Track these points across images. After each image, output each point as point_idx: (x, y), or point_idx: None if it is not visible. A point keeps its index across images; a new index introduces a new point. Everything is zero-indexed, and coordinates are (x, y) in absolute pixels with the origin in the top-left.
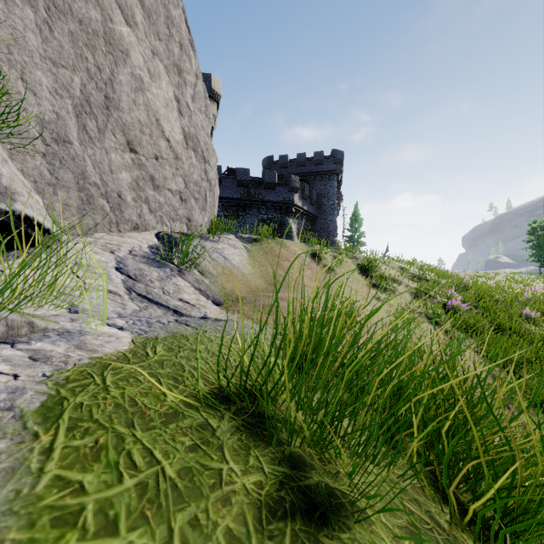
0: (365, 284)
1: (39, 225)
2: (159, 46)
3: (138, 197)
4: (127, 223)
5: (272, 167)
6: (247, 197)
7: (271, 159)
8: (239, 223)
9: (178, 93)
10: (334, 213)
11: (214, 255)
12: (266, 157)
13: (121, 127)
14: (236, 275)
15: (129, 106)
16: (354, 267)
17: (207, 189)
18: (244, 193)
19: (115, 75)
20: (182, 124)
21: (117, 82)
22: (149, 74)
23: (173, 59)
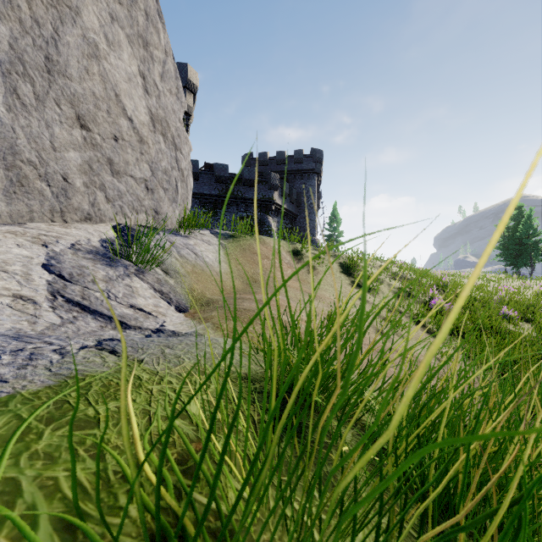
0: (348, 283)
1: None
2: (119, 10)
3: (90, 182)
4: (76, 212)
5: (251, 164)
6: (226, 194)
7: (250, 156)
8: (217, 221)
9: (144, 68)
10: (314, 212)
11: (184, 251)
12: (245, 154)
13: (69, 98)
14: (209, 275)
15: (80, 74)
16: (336, 266)
17: (179, 180)
18: (222, 189)
19: (60, 34)
20: (148, 104)
21: (63, 43)
22: (106, 40)
23: (138, 29)
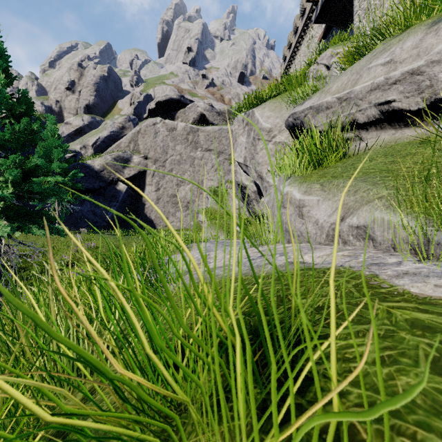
0: None
1: None
2: None
3: None
4: None
5: None
6: None
7: None
8: None
9: None
10: None
11: None
12: None
13: None
14: None
15: None
16: None
17: None
18: None
19: None
20: None
21: None
22: None
23: None
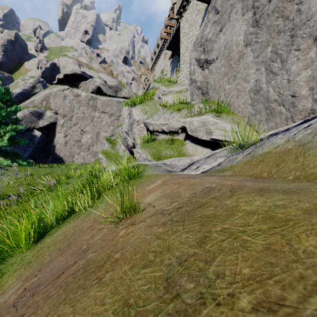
0: None
1: (219, 140)
2: None
3: None
4: (301, 113)
5: None
6: None
7: None
8: None
9: None
10: None
11: None
12: None
13: (308, 33)
14: (307, 154)
15: None
16: None
17: None
18: None
19: None
20: None
21: (306, 1)
22: None
23: None
